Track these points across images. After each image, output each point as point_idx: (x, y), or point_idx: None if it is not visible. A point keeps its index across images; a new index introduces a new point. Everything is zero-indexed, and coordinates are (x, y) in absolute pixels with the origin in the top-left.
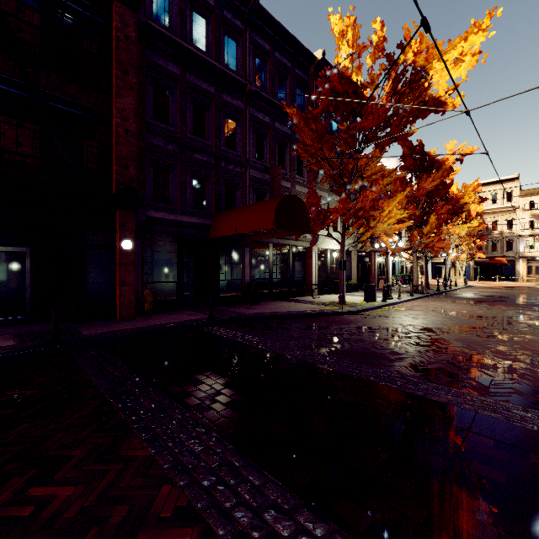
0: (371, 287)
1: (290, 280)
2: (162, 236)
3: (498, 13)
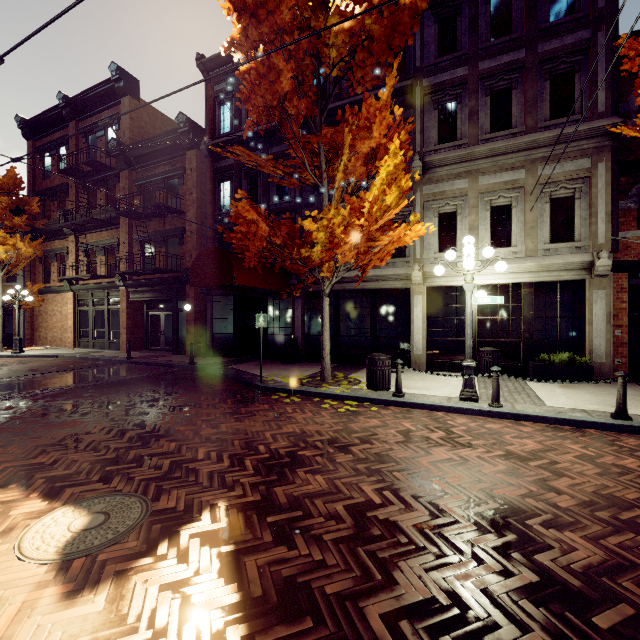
0: (370, 361)
1: (373, 339)
2: (224, 297)
3: None
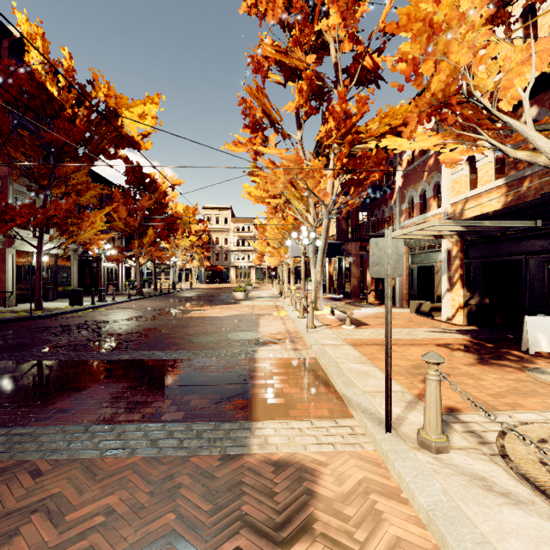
0: (78, 291)
1: None
2: None
3: (163, 98)
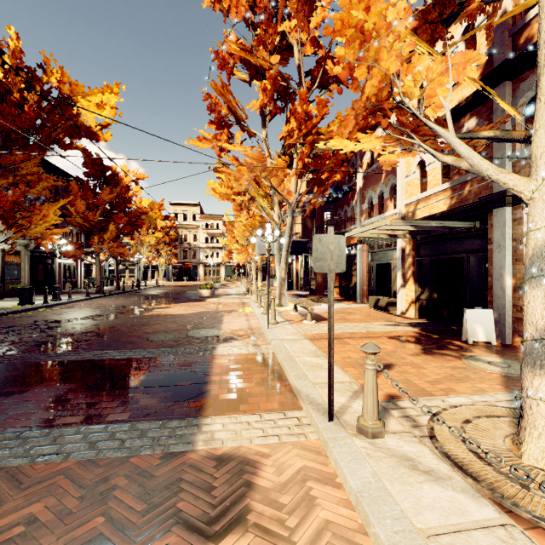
0: (28, 290)
1: None
2: None
3: (123, 88)
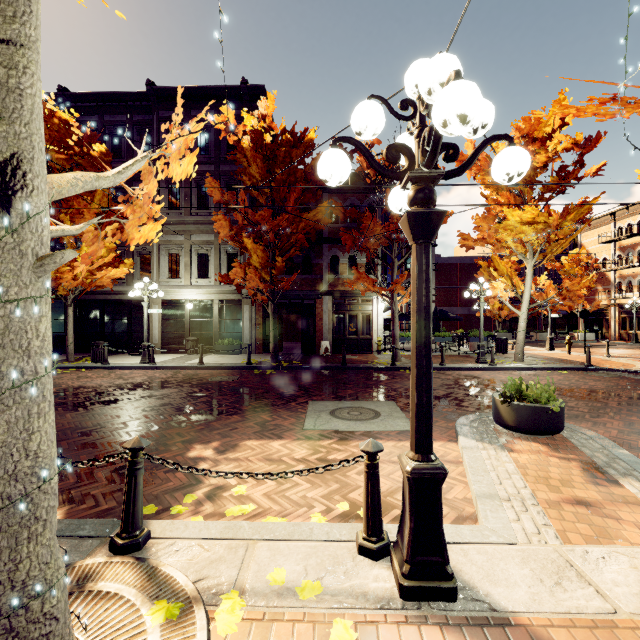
0: (93, 345)
1: (129, 334)
2: None
3: None
